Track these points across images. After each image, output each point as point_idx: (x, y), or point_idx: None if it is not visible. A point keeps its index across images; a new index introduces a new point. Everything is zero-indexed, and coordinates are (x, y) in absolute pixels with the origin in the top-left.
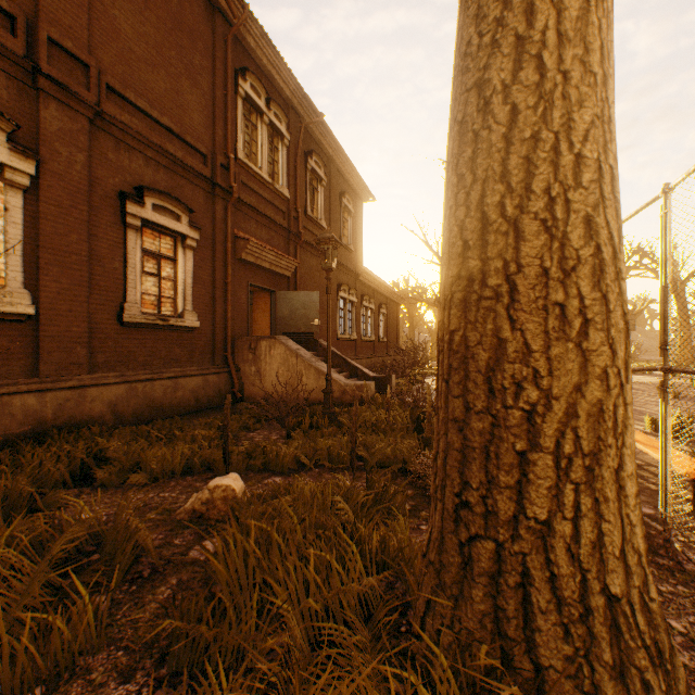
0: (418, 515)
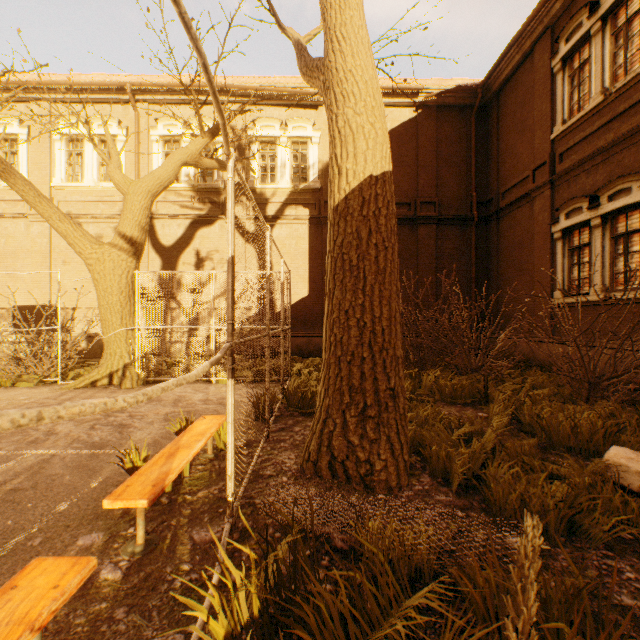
0: (482, 529)
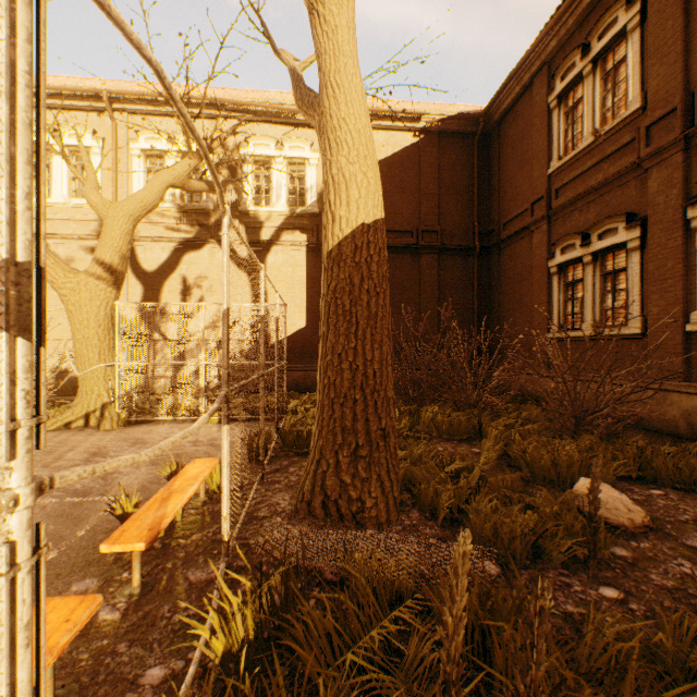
0: None
